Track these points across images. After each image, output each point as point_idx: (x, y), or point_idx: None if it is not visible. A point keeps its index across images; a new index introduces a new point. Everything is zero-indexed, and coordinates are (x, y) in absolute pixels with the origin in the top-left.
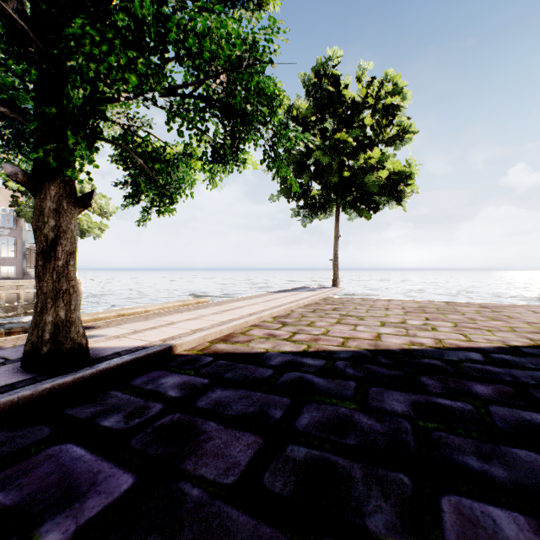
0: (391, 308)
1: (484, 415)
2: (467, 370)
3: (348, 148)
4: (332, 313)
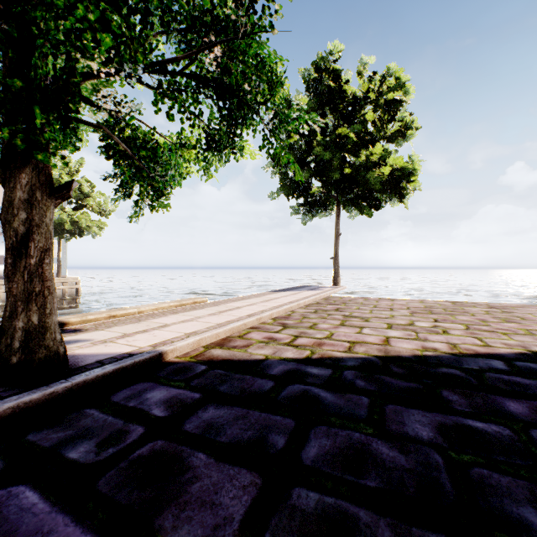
0: (396, 308)
1: (528, 443)
2: (493, 382)
3: (350, 143)
4: (335, 314)
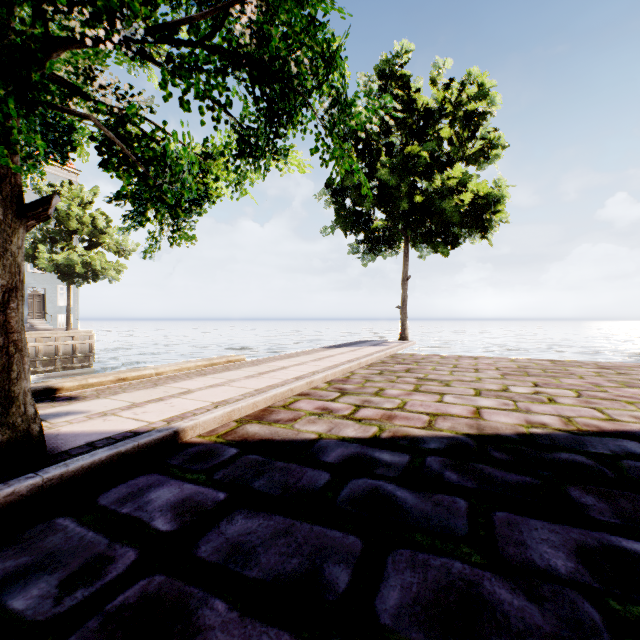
0: (482, 369)
1: None
2: (638, 475)
3: (422, 165)
4: (406, 376)
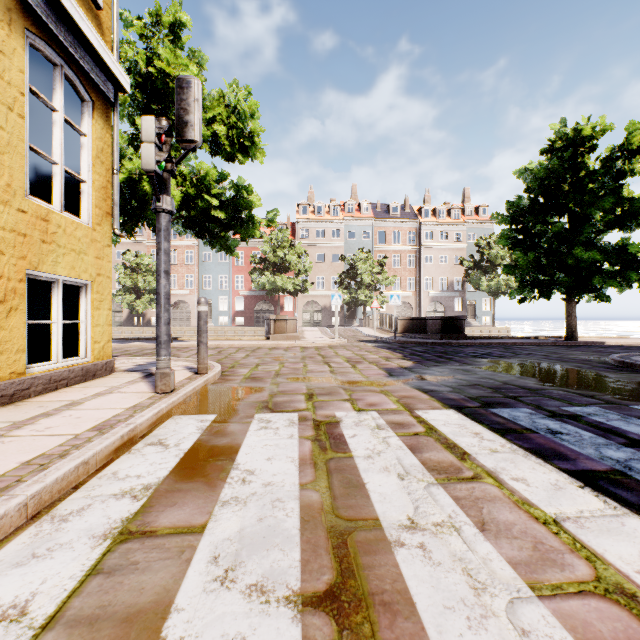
0: None
1: None
2: None
3: None
4: None
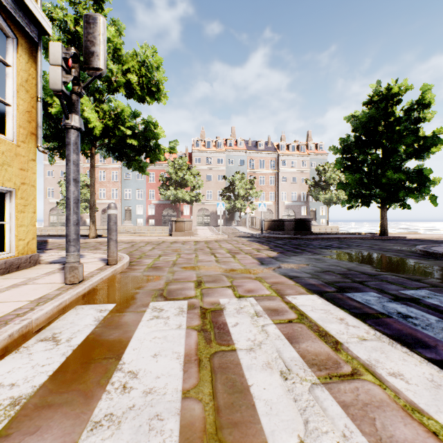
0: None
1: None
2: None
3: None
4: None
